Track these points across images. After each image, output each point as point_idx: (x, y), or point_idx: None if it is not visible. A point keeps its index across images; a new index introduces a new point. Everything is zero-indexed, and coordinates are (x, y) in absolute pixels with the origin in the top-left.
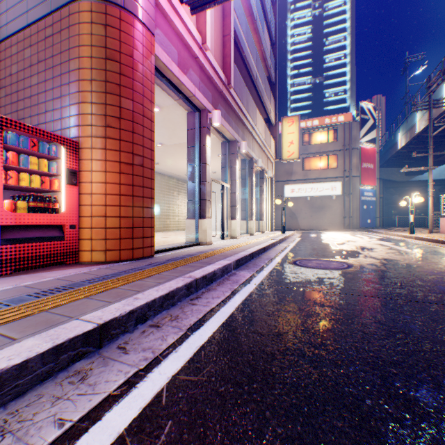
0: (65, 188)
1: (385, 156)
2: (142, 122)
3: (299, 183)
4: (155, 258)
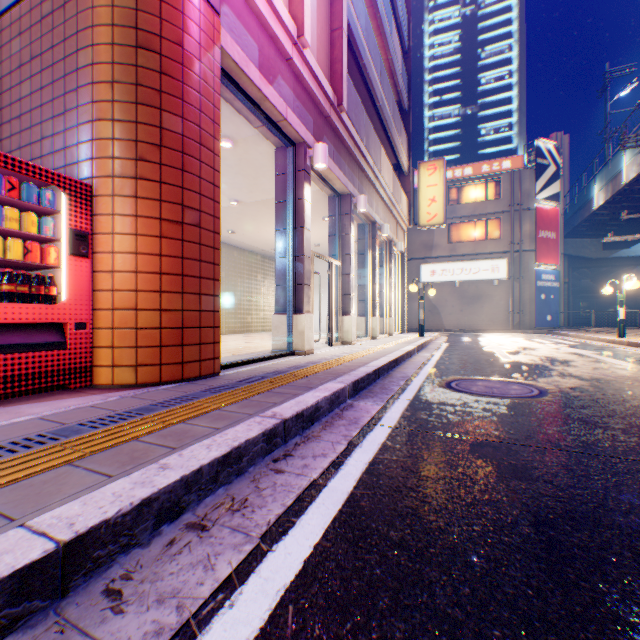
0: (66, 261)
1: (573, 220)
2: (199, 155)
3: (443, 261)
4: (220, 377)
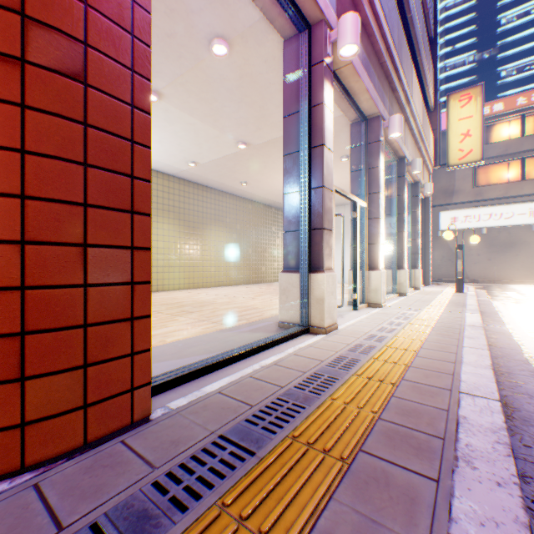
0: None
1: None
2: None
3: (465, 207)
4: (137, 440)
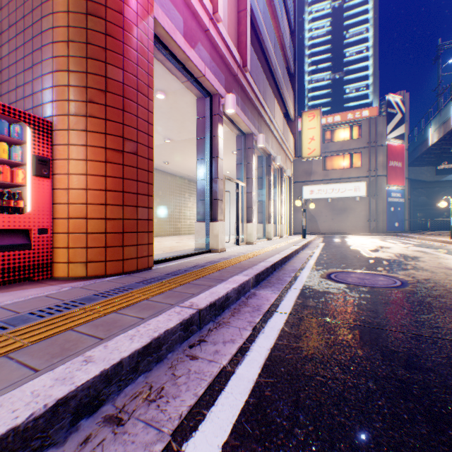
0: (30, 180)
1: (413, 153)
2: (136, 99)
3: (319, 183)
4: (152, 271)
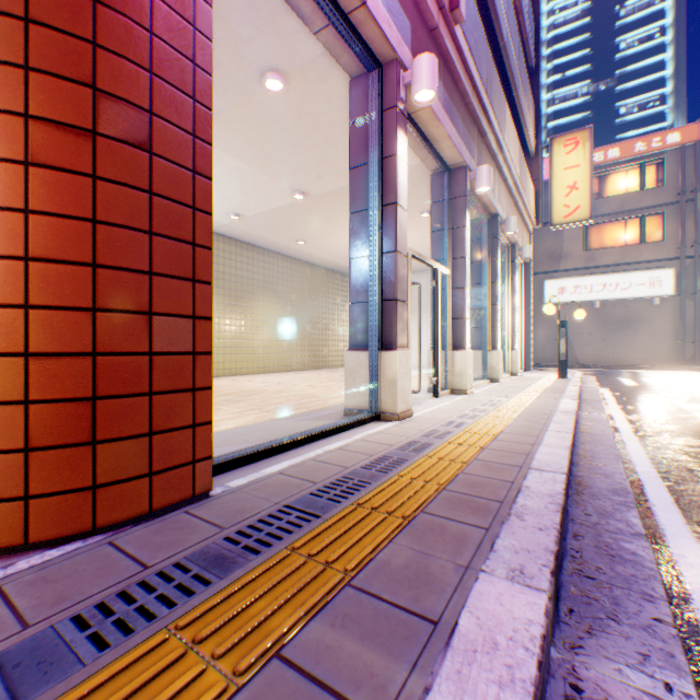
0: None
1: None
2: None
3: (575, 275)
4: (201, 510)
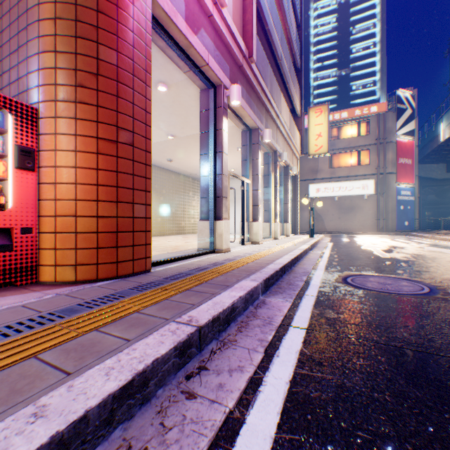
0: (12, 173)
1: (423, 150)
2: (132, 84)
3: (325, 181)
4: (150, 274)
